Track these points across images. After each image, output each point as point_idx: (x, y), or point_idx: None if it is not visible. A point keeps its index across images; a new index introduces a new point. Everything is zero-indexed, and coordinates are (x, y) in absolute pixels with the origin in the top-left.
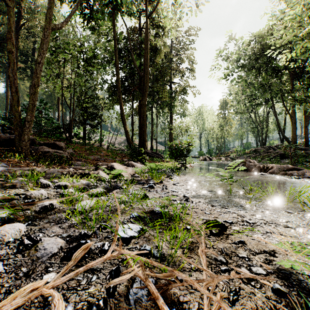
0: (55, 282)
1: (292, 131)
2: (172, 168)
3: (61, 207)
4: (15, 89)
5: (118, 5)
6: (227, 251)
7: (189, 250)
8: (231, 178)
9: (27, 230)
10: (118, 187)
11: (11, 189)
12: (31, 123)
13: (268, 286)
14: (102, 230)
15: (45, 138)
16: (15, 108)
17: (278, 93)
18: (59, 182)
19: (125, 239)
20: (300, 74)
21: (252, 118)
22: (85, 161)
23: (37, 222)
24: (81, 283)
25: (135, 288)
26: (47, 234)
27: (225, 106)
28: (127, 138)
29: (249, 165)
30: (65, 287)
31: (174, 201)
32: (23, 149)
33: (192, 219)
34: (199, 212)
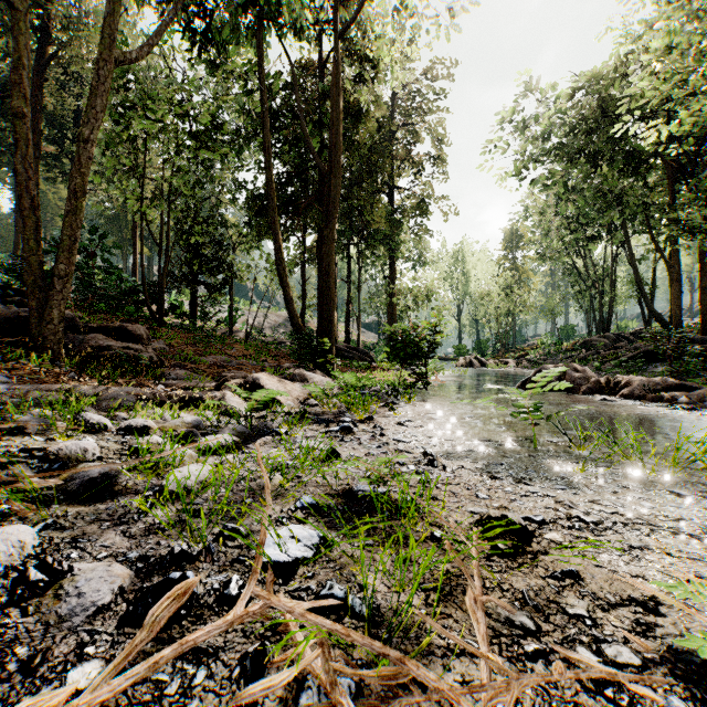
0: (96, 691)
1: (671, 300)
2: (394, 384)
3: (131, 481)
4: (30, 202)
5: (270, 8)
6: (538, 599)
7: (441, 596)
8: (536, 409)
9: (42, 542)
10: (270, 430)
11: (14, 437)
12: (68, 281)
13: (651, 699)
14: (227, 543)
15: (103, 315)
16: (30, 245)
17: (640, 211)
18: (130, 420)
19: (282, 566)
20: (689, 168)
21: (579, 270)
22: (195, 369)
23: (68, 520)
24: (166, 690)
25: (306, 706)
26: (91, 553)
27: (517, 243)
28: (291, 316)
29: (575, 378)
30: (124, 703)
31: (402, 466)
32: (47, 341)
33: (445, 513)
34: (463, 495)
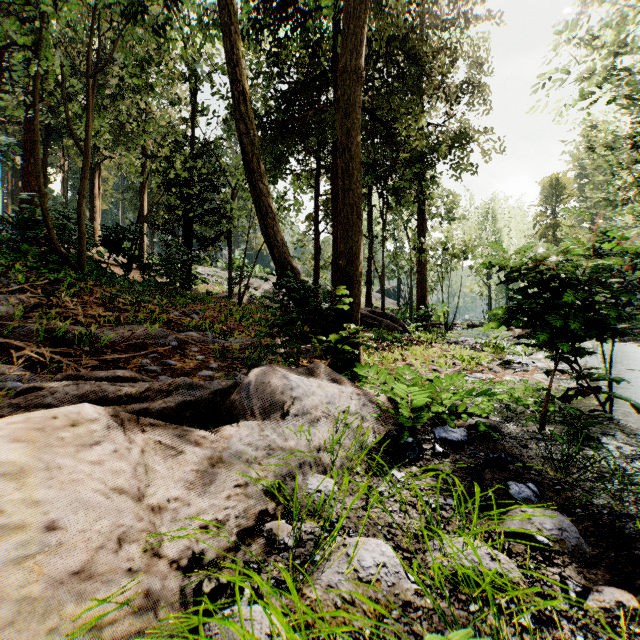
0: None
1: None
2: (519, 402)
3: None
4: None
5: None
6: None
7: None
8: None
9: None
10: None
11: None
12: None
13: None
14: None
15: None
16: None
17: None
18: None
19: None
20: None
21: None
22: None
23: None
24: None
25: None
26: None
27: (558, 196)
28: (271, 244)
29: None
30: None
31: None
32: None
33: None
34: None
